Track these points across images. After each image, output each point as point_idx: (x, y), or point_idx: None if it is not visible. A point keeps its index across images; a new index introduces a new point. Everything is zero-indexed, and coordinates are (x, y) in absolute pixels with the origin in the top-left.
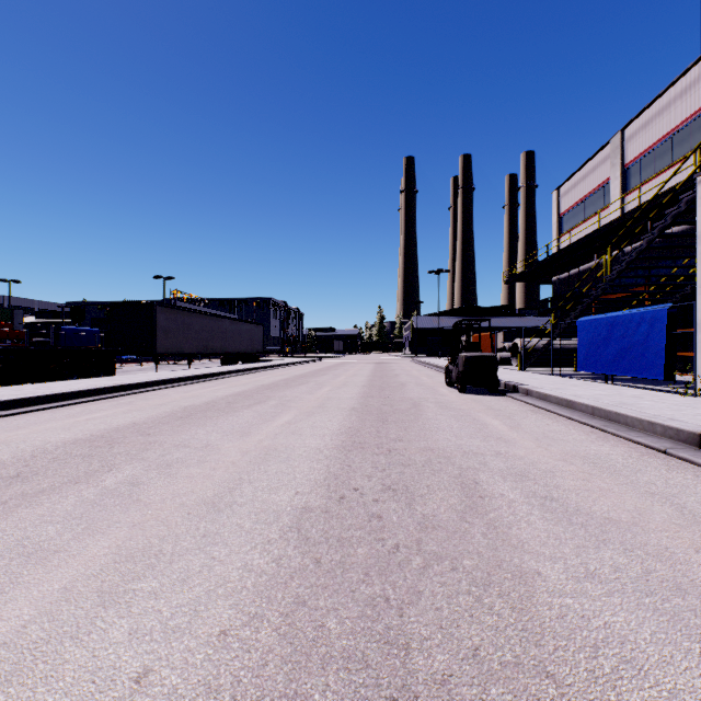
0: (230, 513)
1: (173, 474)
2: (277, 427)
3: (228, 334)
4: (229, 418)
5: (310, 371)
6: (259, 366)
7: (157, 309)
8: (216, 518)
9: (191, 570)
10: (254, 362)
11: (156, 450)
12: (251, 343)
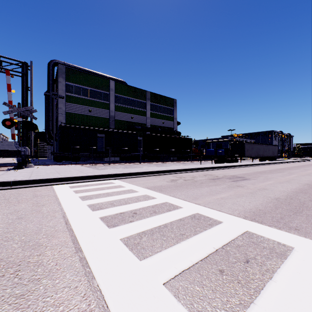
0: (310, 175)
1: (295, 173)
2: (309, 172)
3: (264, 150)
4: (293, 170)
5: (307, 164)
6: (281, 161)
7: (245, 143)
8: (309, 175)
9: (310, 176)
10: (273, 160)
11: (286, 171)
12: (272, 153)
